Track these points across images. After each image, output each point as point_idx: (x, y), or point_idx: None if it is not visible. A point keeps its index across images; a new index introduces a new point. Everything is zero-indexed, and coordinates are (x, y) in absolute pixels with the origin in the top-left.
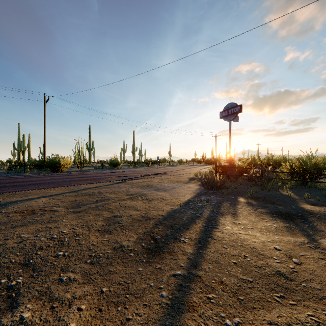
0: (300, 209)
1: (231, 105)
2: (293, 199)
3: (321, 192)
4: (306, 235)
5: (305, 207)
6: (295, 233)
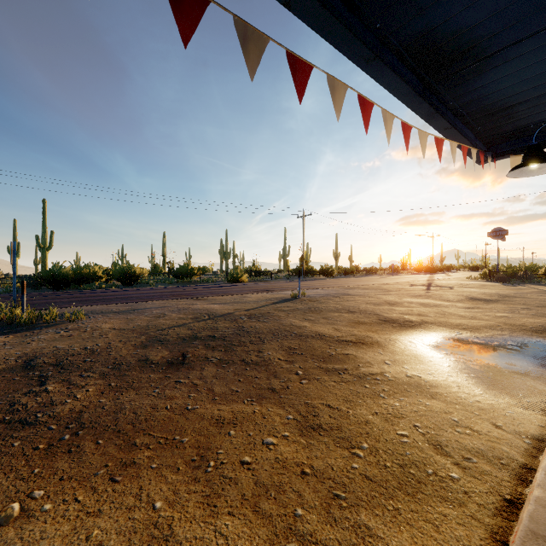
0: None
1: (499, 229)
2: None
3: None
4: None
5: None
6: None
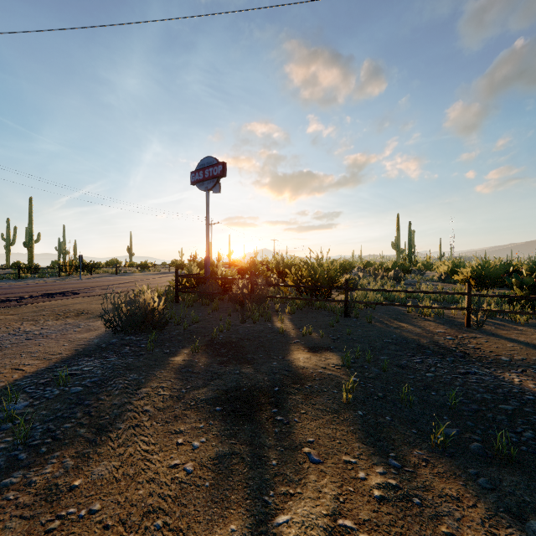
0: (284, 369)
1: (209, 161)
2: (285, 340)
3: (330, 317)
4: (256, 490)
5: (296, 359)
6: (228, 490)
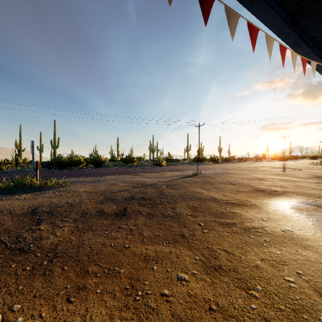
0: None
1: None
2: None
3: None
4: None
5: None
6: None
